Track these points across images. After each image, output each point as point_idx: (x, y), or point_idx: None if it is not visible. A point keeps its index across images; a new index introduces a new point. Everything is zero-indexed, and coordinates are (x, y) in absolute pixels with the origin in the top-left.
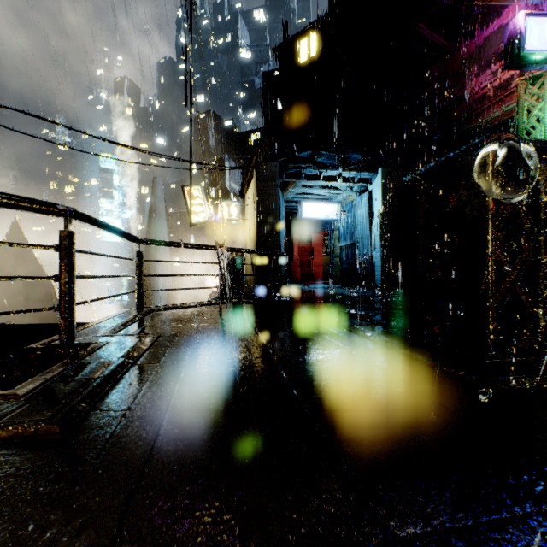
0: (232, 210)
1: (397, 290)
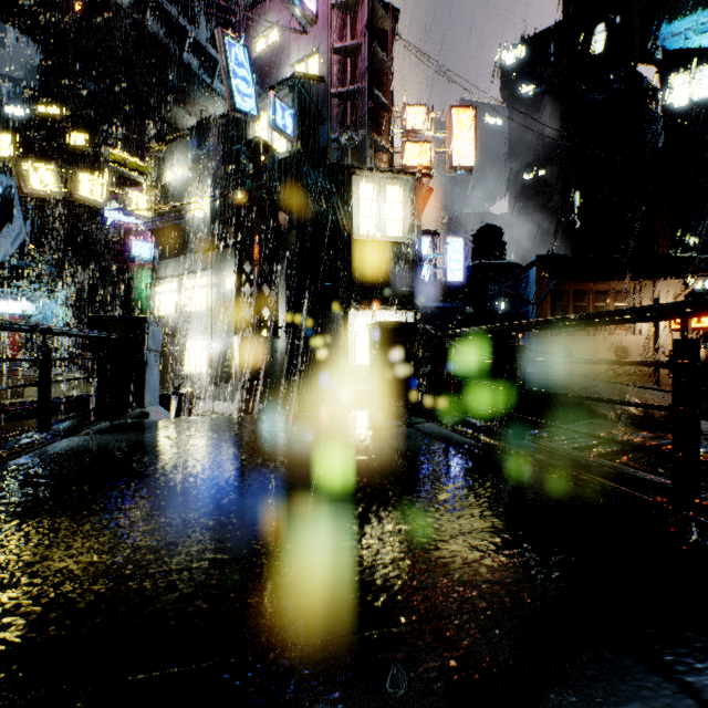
0: None
1: None
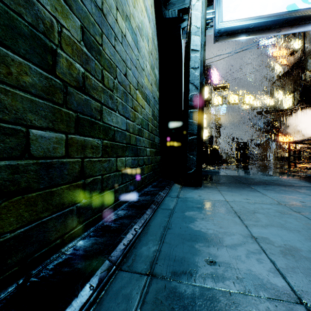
0: None
1: None
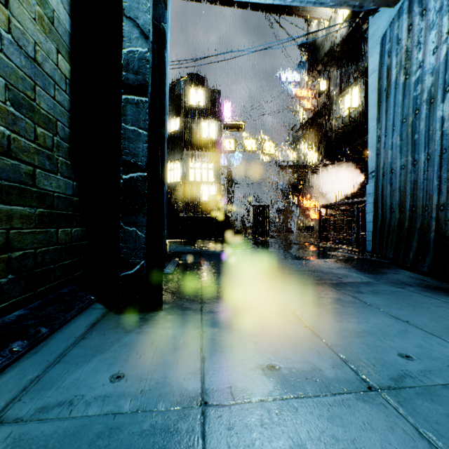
0: None
1: None
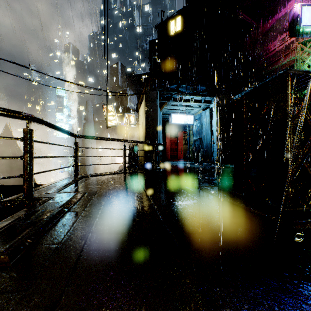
0: (131, 119)
1: (226, 165)
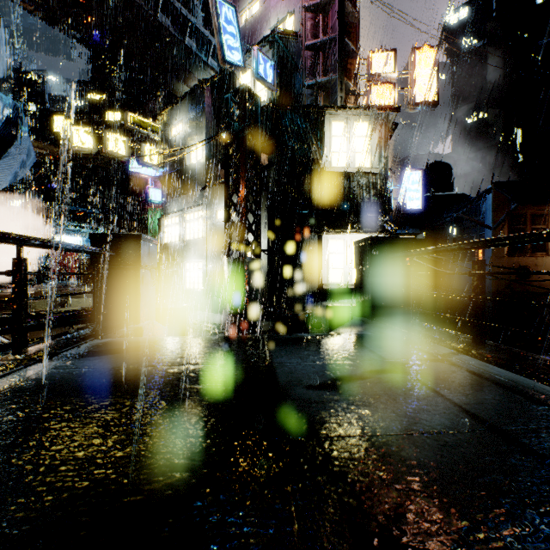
0: None
1: None
